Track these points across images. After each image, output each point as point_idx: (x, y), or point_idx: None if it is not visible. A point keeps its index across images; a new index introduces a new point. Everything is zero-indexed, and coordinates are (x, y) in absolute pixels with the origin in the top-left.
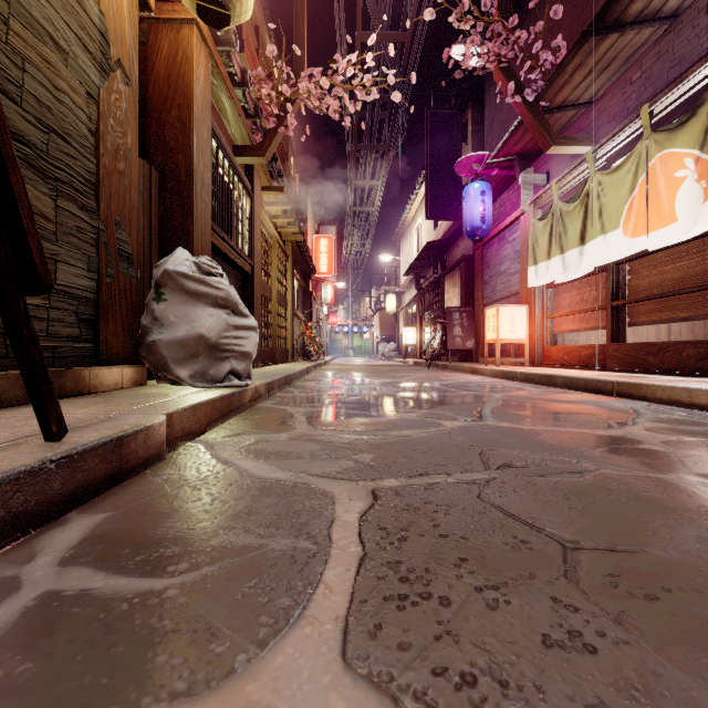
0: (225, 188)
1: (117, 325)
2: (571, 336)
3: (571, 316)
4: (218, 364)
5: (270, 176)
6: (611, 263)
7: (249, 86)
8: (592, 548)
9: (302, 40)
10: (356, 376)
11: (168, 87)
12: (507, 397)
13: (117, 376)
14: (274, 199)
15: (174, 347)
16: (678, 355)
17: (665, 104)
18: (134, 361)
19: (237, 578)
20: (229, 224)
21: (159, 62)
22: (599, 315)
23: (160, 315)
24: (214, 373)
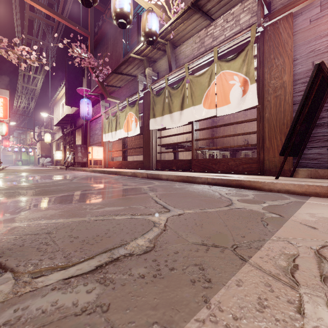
0: None
1: None
2: (118, 158)
3: (115, 152)
4: None
5: None
6: (123, 138)
7: None
8: (72, 189)
9: None
10: (26, 174)
11: None
12: (86, 177)
13: None
14: None
15: None
16: (134, 164)
17: (131, 99)
18: None
19: (11, 196)
20: None
21: None
22: (121, 152)
23: None
24: None
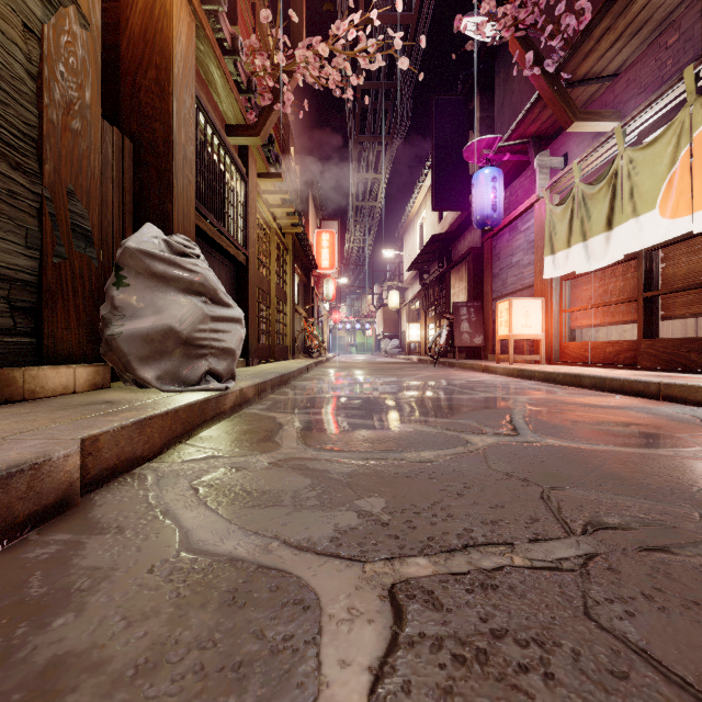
0: (214, 168)
1: (70, 316)
2: (590, 332)
3: (593, 310)
4: (193, 363)
5: (267, 162)
6: (643, 250)
7: (240, 55)
8: None
9: (300, 9)
10: (359, 375)
11: (144, 46)
12: (534, 401)
13: (67, 378)
14: (272, 187)
15: (137, 343)
16: None
17: None
18: (94, 359)
19: None
20: (219, 208)
21: (134, 17)
22: (626, 308)
23: (121, 304)
24: (187, 373)
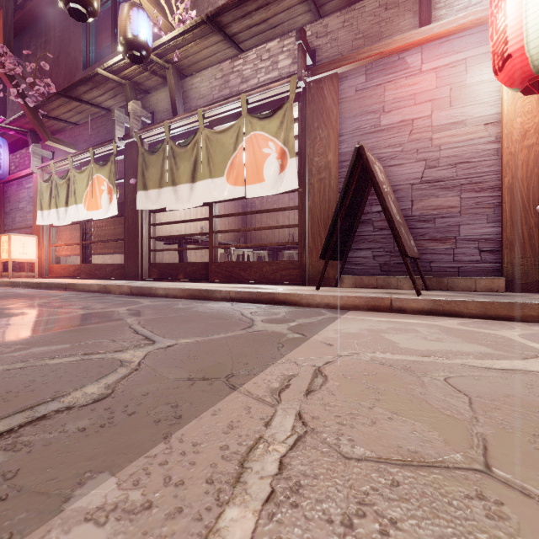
0: None
1: None
2: (72, 259)
3: (66, 247)
4: None
5: None
6: (82, 220)
7: None
8: None
9: None
10: None
11: None
12: None
13: None
14: None
15: None
16: (106, 270)
17: (101, 151)
18: None
19: None
20: None
21: None
22: (79, 248)
23: None
24: None
